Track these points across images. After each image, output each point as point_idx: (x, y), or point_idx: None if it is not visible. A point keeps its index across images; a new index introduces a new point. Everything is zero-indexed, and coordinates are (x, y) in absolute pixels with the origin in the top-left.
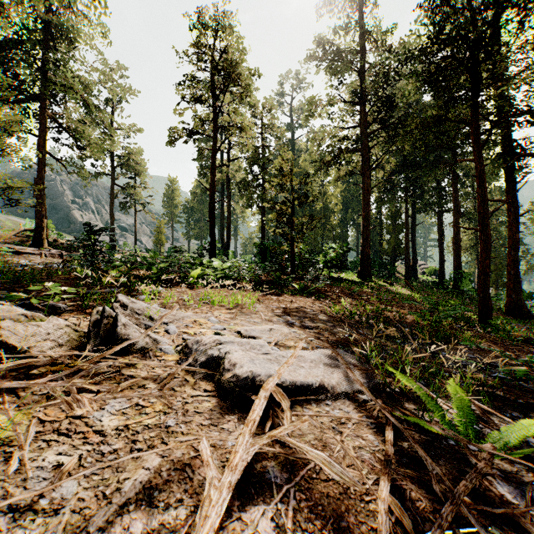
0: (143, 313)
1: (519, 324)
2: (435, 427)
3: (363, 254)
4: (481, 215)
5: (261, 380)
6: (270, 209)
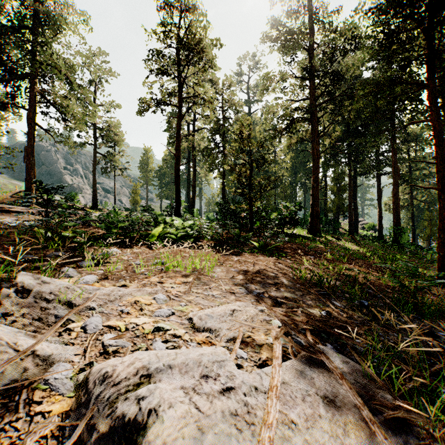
0: (56, 298)
1: None
2: None
3: (313, 212)
4: (440, 174)
5: None
6: (230, 170)
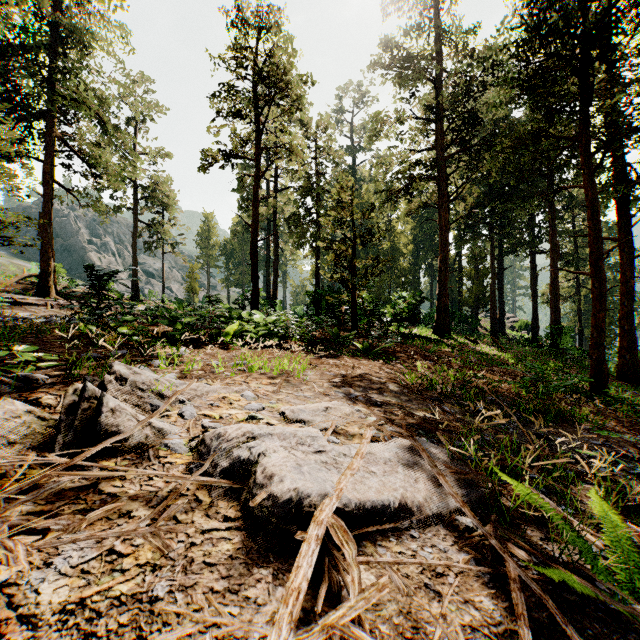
0: (149, 388)
1: (635, 391)
2: (590, 587)
3: (440, 304)
4: (594, 256)
5: (311, 505)
6: (326, 248)
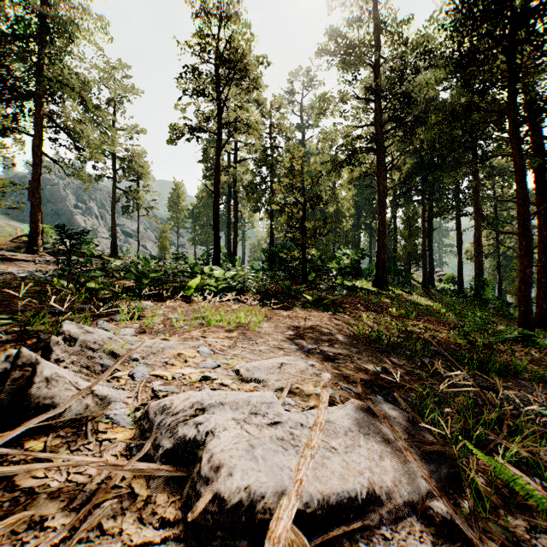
0: (101, 347)
1: None
2: None
3: (378, 260)
4: (521, 217)
5: (266, 509)
6: (279, 211)
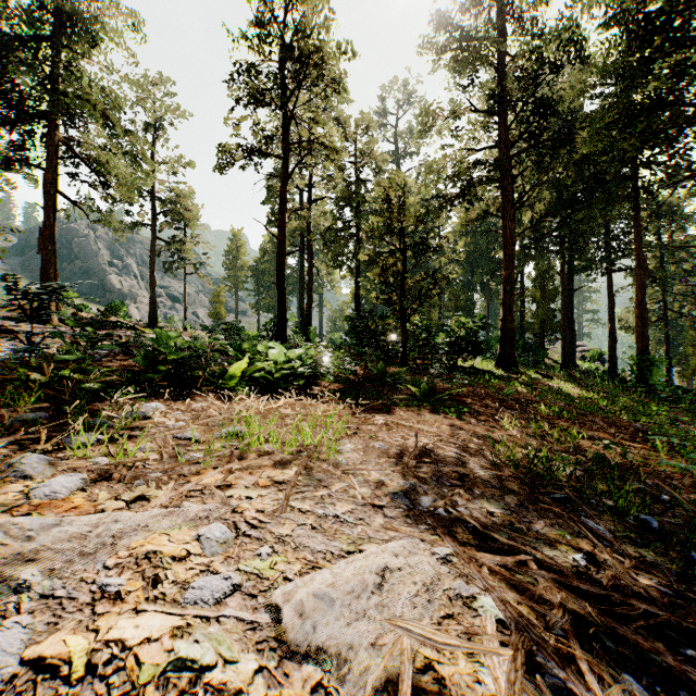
0: None
1: None
2: None
3: (504, 331)
4: None
5: None
6: (369, 262)
